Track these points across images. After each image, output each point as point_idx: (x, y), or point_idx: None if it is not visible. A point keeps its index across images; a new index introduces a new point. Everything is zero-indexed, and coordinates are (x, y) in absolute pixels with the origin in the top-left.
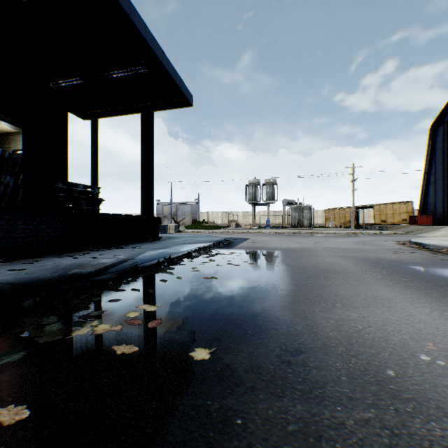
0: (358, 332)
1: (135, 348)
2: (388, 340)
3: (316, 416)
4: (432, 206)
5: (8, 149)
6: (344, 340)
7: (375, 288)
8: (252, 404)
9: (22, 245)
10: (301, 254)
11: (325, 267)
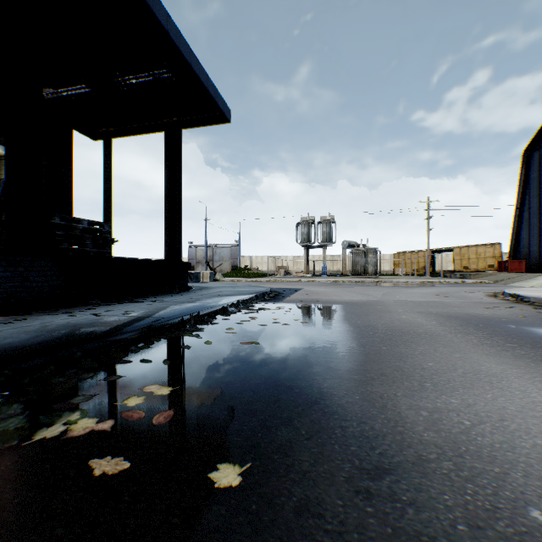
0: (466, 433)
1: (125, 463)
2: (514, 447)
3: None
4: (526, 249)
5: None
6: (448, 447)
7: (474, 357)
8: None
9: (3, 298)
10: (368, 309)
11: (401, 327)
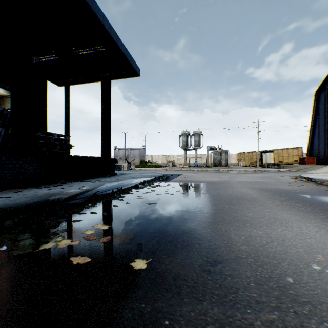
0: (263, 246)
1: (88, 259)
2: (286, 253)
3: (229, 317)
4: (317, 151)
5: (3, 108)
6: (252, 253)
7: (276, 211)
8: (178, 307)
9: (10, 179)
10: (220, 186)
11: (237, 195)
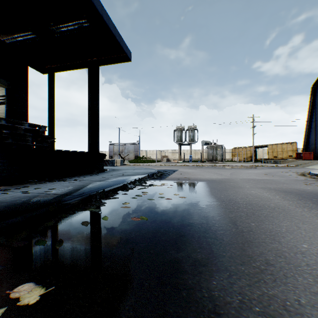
0: None
1: None
2: None
3: None
4: (313, 146)
5: None
6: None
7: None
8: None
9: None
10: (225, 185)
11: (255, 201)
